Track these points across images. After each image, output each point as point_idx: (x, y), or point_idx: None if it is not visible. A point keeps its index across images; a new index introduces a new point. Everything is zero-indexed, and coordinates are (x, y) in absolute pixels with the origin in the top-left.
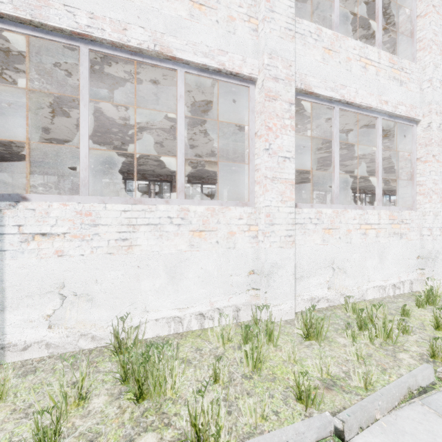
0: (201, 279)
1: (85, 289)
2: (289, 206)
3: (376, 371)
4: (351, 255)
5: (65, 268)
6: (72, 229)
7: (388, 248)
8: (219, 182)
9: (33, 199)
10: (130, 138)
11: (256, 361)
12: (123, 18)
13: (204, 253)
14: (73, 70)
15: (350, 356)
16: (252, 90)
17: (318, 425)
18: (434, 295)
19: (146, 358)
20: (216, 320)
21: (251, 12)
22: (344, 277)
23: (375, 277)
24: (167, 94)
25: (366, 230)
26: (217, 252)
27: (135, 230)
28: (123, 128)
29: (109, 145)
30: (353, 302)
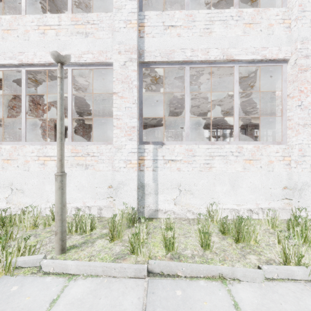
0: (250, 189)
1: (189, 188)
2: None
3: None
4: None
5: (181, 177)
6: (183, 158)
7: None
8: (230, 127)
9: (166, 144)
10: (181, 105)
11: (305, 237)
12: (207, 46)
13: (252, 173)
14: (168, 76)
15: None
16: (284, 67)
17: None
18: None
19: (240, 221)
20: (260, 215)
21: (284, 16)
22: None
23: None
24: (215, 78)
25: None
26: (260, 173)
27: (213, 159)
28: (180, 100)
29: (167, 110)
30: None
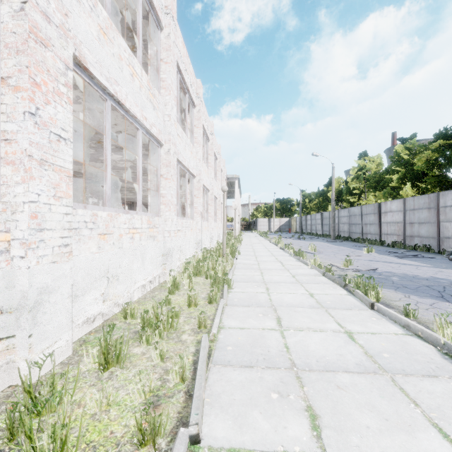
0: None
1: None
2: (65, 204)
3: (178, 361)
4: (122, 261)
5: None
6: None
7: (147, 249)
8: None
9: None
10: None
11: (64, 447)
12: None
13: None
14: None
15: (155, 361)
16: None
17: (183, 449)
18: (178, 282)
19: None
20: None
21: None
22: (117, 284)
23: (139, 278)
24: None
25: (133, 234)
26: None
27: None
28: None
29: None
30: (131, 307)
